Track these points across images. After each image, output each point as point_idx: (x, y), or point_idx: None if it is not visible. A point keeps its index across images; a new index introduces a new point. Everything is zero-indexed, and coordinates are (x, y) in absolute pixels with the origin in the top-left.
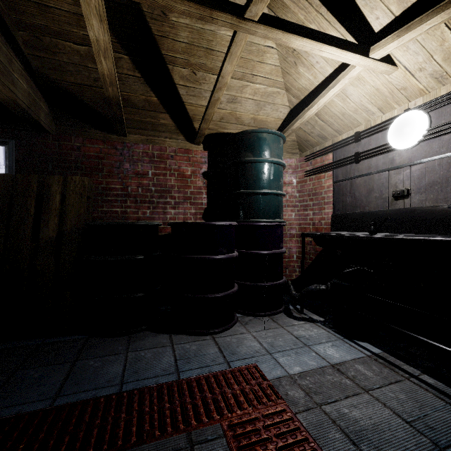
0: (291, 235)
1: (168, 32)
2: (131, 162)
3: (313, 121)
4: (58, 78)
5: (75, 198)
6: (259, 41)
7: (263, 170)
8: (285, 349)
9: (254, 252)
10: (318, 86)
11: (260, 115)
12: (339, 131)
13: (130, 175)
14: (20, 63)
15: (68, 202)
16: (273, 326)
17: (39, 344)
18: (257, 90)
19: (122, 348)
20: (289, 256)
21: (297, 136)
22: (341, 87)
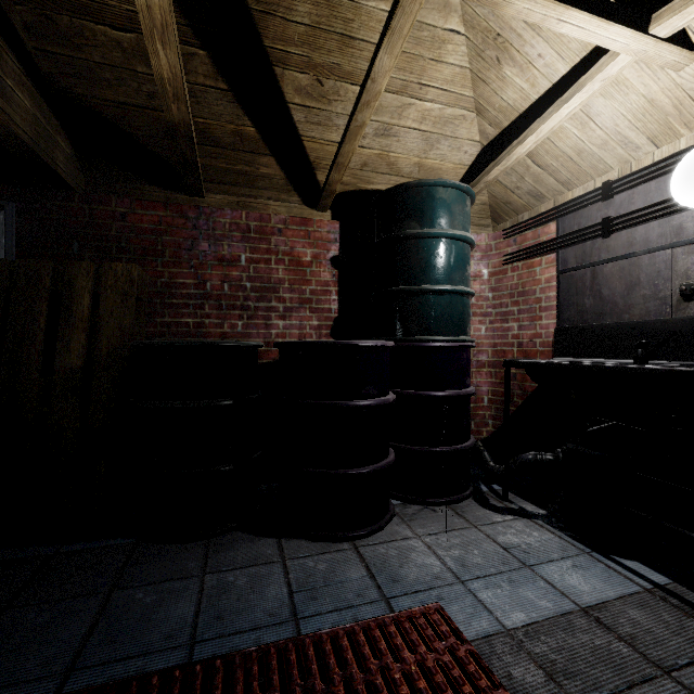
0: (479, 364)
1: (276, 5)
2: (211, 240)
3: (521, 167)
4: (86, 93)
5: (116, 300)
6: (436, 20)
7: (439, 250)
8: (489, 573)
9: (422, 394)
10: (537, 101)
11: (429, 159)
12: (568, 183)
13: (210, 261)
14: (17, 61)
15: (103, 307)
16: (458, 525)
17: (51, 556)
18: (427, 113)
19: (196, 565)
20: (477, 400)
21: (490, 195)
22: (585, 99)
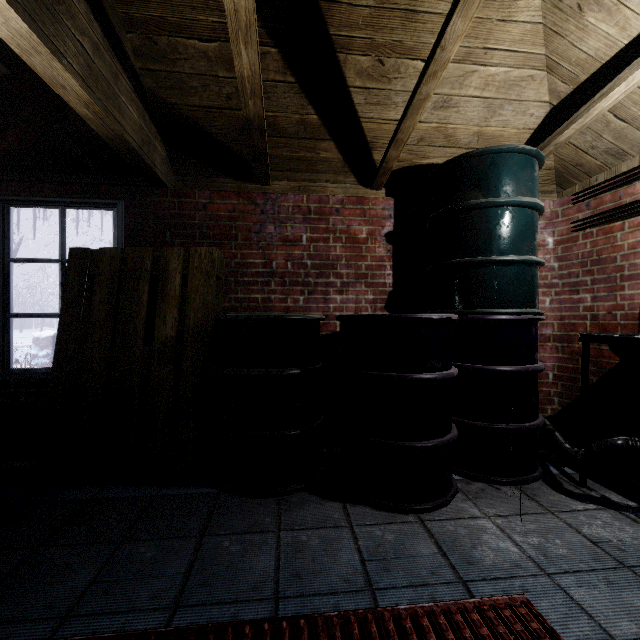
0: (542, 338)
1: None
2: (276, 223)
3: (599, 124)
4: (177, 102)
5: (201, 279)
6: None
7: (504, 220)
8: (579, 569)
9: (486, 368)
10: (626, 46)
11: (490, 127)
12: None
13: (275, 242)
14: (128, 81)
15: (190, 286)
16: (531, 509)
17: (153, 497)
18: (491, 78)
19: (271, 521)
20: (540, 375)
21: (556, 159)
22: None
